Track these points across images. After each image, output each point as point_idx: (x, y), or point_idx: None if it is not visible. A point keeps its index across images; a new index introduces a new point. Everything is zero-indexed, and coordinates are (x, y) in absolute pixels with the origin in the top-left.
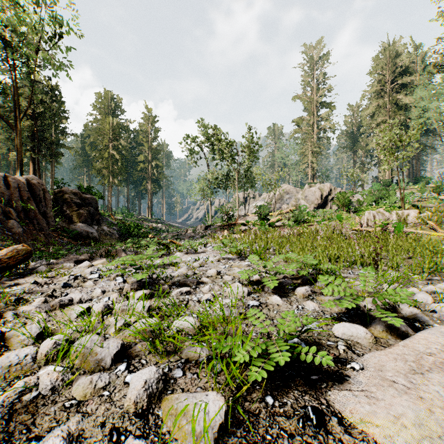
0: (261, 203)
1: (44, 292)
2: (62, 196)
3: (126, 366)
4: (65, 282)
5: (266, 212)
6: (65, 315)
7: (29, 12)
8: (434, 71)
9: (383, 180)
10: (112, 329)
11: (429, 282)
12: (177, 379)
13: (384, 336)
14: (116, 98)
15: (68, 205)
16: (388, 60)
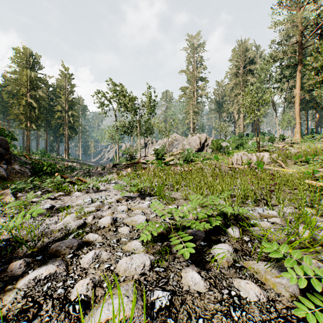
0: (157, 147)
1: None
2: None
3: None
4: None
5: (162, 153)
6: None
7: None
8: (270, 61)
9: (239, 133)
10: None
11: None
12: None
13: None
14: (34, 55)
15: None
16: (241, 52)
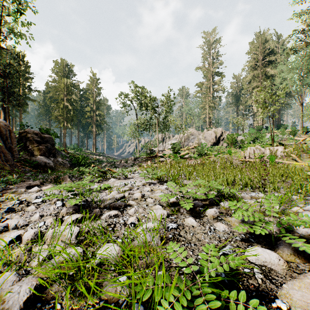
0: (174, 142)
1: None
2: (25, 135)
3: None
4: (11, 206)
5: (178, 148)
6: None
7: None
8: (291, 52)
9: (257, 126)
10: (35, 262)
11: (306, 201)
12: None
13: (293, 259)
14: (69, 65)
15: (30, 142)
16: (260, 44)
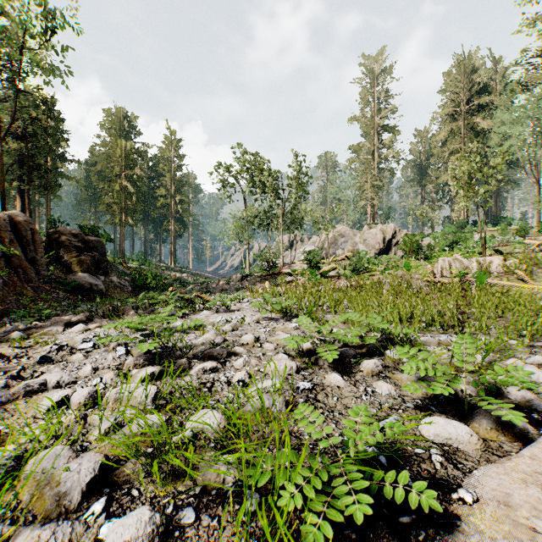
0: (310, 248)
1: (10, 370)
2: (57, 238)
3: (105, 504)
4: (44, 354)
5: (317, 259)
6: (30, 408)
7: (14, 2)
8: (518, 89)
9: (458, 221)
10: (95, 434)
11: (532, 349)
12: (185, 529)
13: (494, 436)
14: (130, 117)
15: (66, 250)
16: (462, 75)
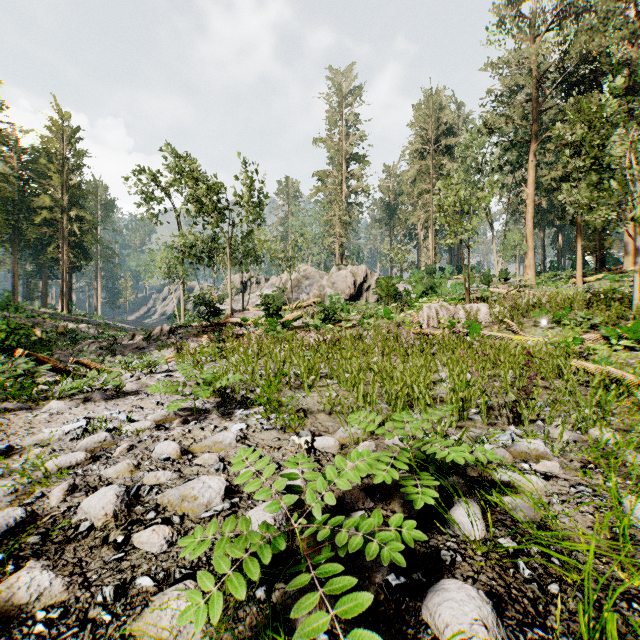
0: (268, 292)
1: None
2: None
3: None
4: None
5: (278, 304)
6: None
7: None
8: (484, 131)
9: (427, 266)
10: None
11: None
12: None
13: None
14: None
15: None
16: (431, 112)
